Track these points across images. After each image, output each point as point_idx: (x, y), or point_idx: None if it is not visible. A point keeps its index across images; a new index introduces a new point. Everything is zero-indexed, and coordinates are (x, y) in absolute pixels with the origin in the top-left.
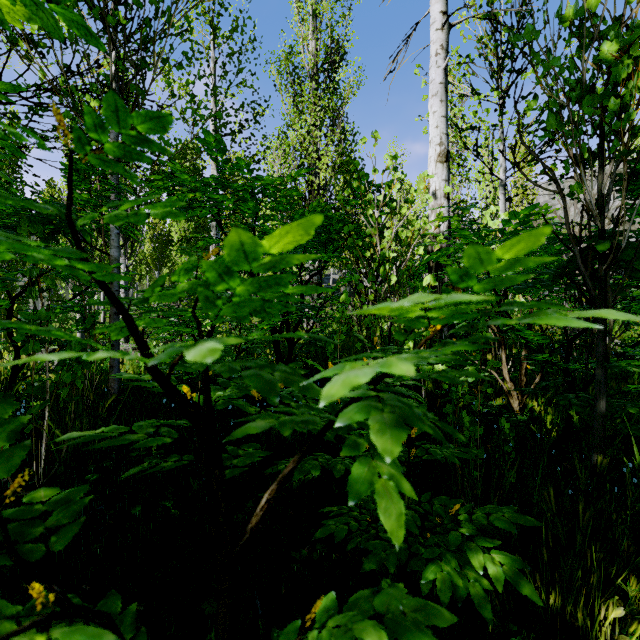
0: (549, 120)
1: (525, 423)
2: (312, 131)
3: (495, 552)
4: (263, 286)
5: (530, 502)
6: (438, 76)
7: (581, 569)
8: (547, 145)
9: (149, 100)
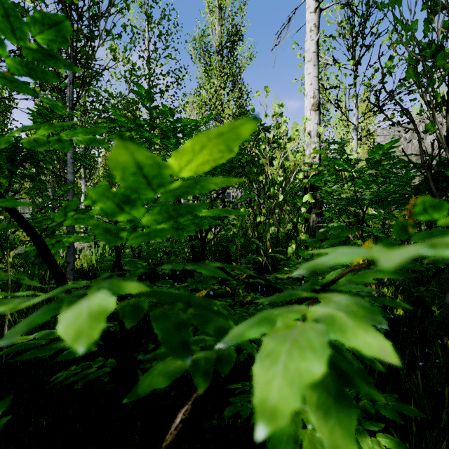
0: (409, 72)
1: (383, 308)
2: (218, 90)
3: (380, 435)
4: (174, 215)
5: (399, 380)
6: (312, 47)
7: (443, 438)
8: (388, 99)
9: (99, 64)
